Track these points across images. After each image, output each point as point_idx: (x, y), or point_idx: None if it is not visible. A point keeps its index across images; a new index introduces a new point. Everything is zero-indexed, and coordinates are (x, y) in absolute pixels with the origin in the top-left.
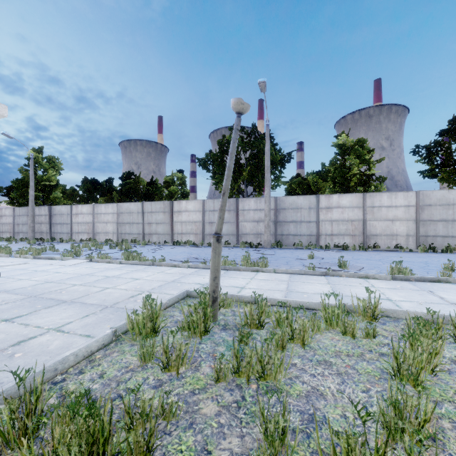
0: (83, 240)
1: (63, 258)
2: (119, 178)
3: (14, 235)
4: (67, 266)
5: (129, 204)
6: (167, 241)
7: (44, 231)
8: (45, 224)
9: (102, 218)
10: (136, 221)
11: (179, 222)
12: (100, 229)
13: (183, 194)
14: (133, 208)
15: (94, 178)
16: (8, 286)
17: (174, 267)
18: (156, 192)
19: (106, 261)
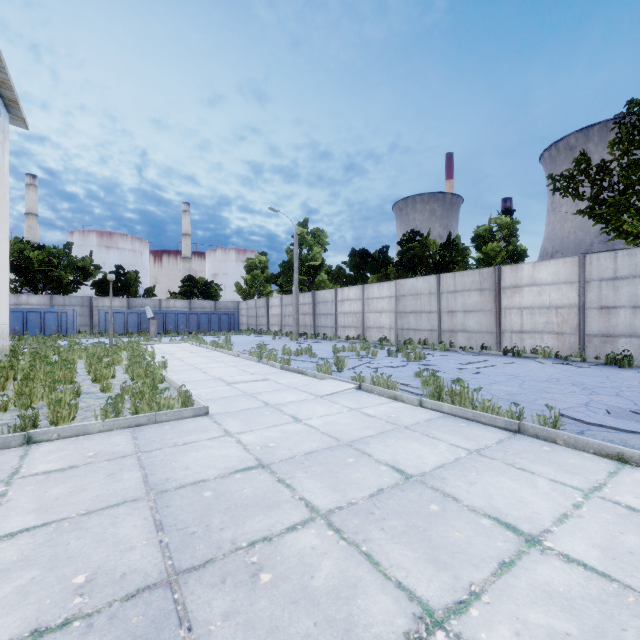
0: (350, 338)
1: (316, 375)
2: (397, 243)
3: (281, 328)
4: (317, 399)
5: (414, 281)
6: (487, 345)
7: (308, 325)
8: (309, 316)
9: (375, 305)
10: (426, 309)
11: (514, 309)
12: (371, 321)
13: (512, 256)
14: (421, 286)
15: (363, 249)
16: (187, 459)
17: (615, 461)
18: (457, 257)
19: (388, 393)
